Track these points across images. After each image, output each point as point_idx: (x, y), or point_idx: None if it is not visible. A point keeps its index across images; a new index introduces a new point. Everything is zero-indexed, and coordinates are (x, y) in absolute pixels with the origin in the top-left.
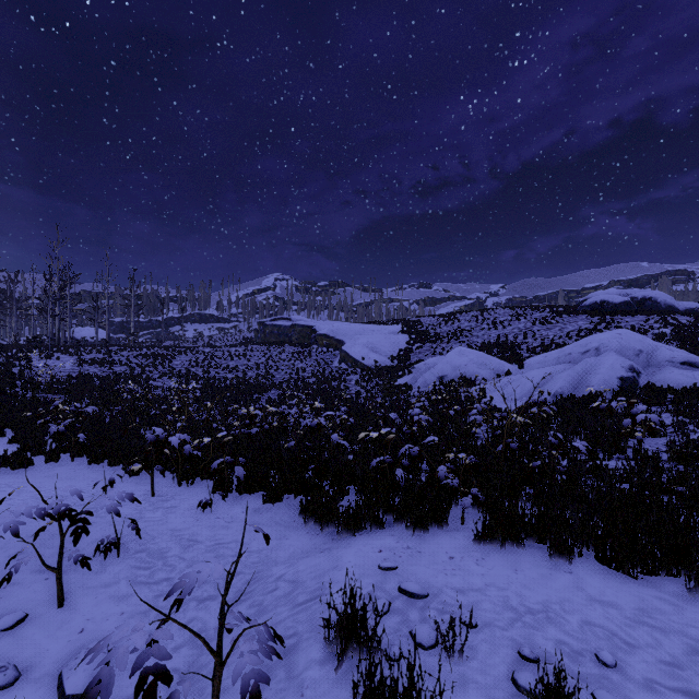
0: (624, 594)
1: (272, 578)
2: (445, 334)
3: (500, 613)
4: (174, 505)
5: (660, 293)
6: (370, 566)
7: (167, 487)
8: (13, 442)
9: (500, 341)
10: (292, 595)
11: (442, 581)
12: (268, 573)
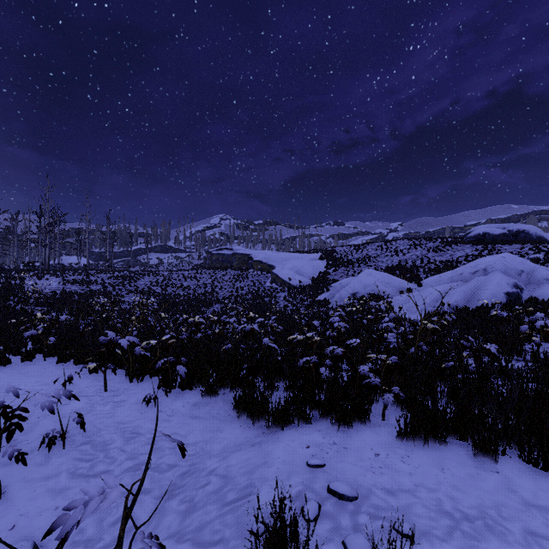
0: None
1: (205, 471)
2: (355, 260)
3: (435, 519)
4: (123, 399)
5: (531, 226)
6: (299, 462)
7: (120, 383)
8: None
9: (401, 265)
10: (222, 492)
11: (371, 480)
12: (201, 467)
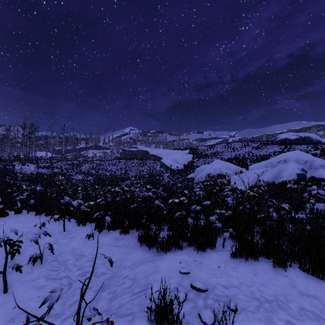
0: (319, 290)
1: (122, 276)
2: (210, 154)
3: (250, 301)
4: (74, 236)
5: (313, 134)
6: (175, 271)
7: (72, 227)
8: (1, 204)
9: (236, 157)
10: (131, 287)
11: (215, 281)
12: (120, 274)
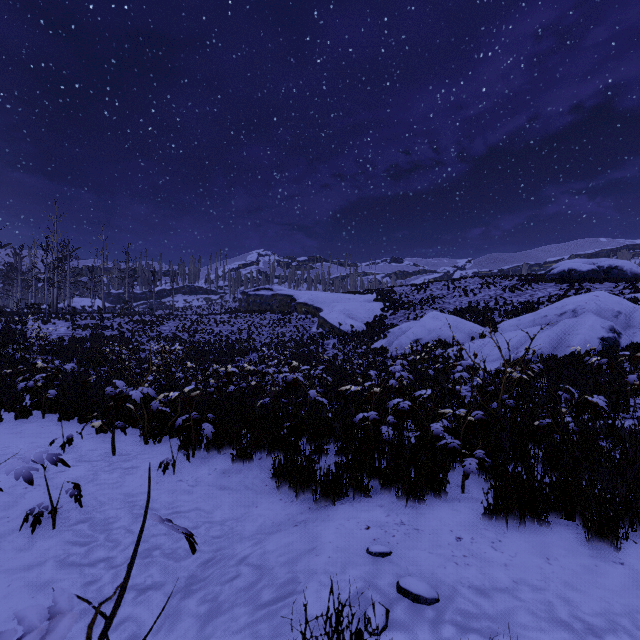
0: None
1: (233, 560)
2: (417, 302)
3: (548, 632)
4: (134, 465)
5: (625, 262)
6: (356, 549)
7: (132, 445)
8: None
9: (472, 307)
10: (255, 589)
11: (454, 575)
12: (229, 553)
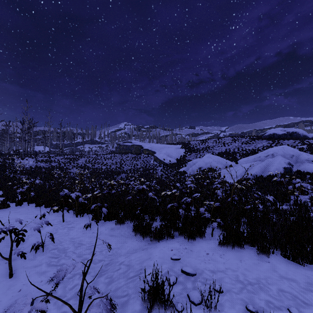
0: (298, 274)
1: (118, 263)
2: (201, 149)
3: (234, 284)
4: (73, 226)
5: (300, 130)
6: (167, 258)
7: (71, 218)
8: (2, 197)
9: (227, 151)
10: (127, 273)
11: (203, 266)
12: (116, 261)
